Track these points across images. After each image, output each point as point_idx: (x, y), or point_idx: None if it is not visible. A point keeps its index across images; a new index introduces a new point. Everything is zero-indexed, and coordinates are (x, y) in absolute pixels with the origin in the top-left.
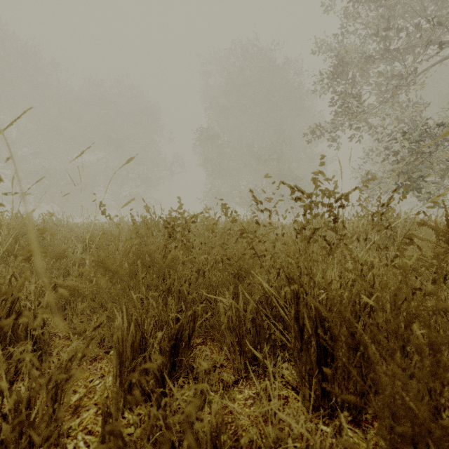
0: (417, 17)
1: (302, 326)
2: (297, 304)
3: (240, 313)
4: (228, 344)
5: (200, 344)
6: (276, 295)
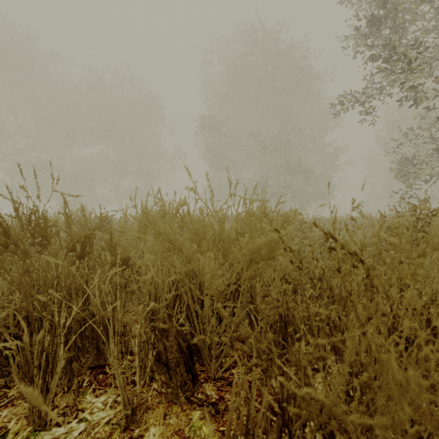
0: None
1: None
2: None
3: None
4: None
5: None
6: None
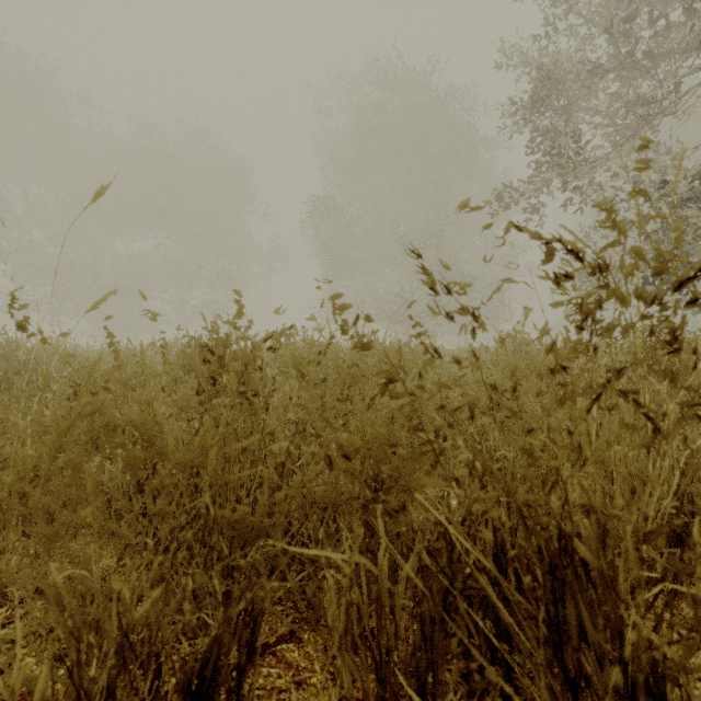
0: (672, 6)
1: (578, 677)
2: (557, 601)
3: (380, 587)
4: (347, 693)
5: (286, 640)
6: (490, 565)
